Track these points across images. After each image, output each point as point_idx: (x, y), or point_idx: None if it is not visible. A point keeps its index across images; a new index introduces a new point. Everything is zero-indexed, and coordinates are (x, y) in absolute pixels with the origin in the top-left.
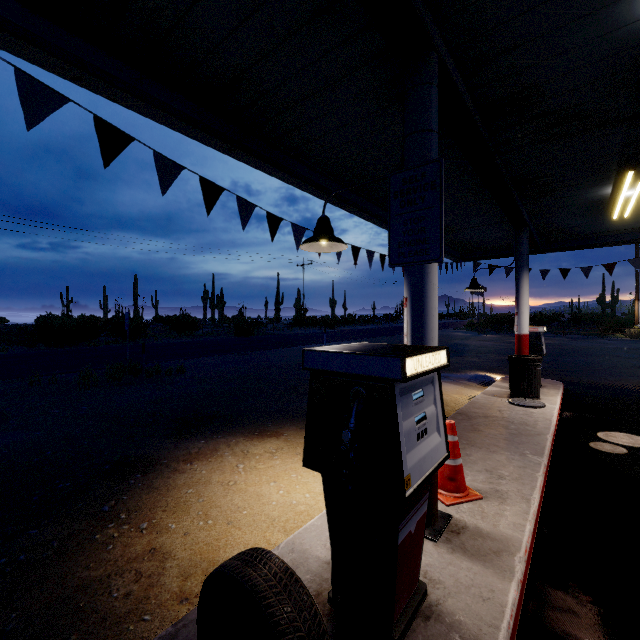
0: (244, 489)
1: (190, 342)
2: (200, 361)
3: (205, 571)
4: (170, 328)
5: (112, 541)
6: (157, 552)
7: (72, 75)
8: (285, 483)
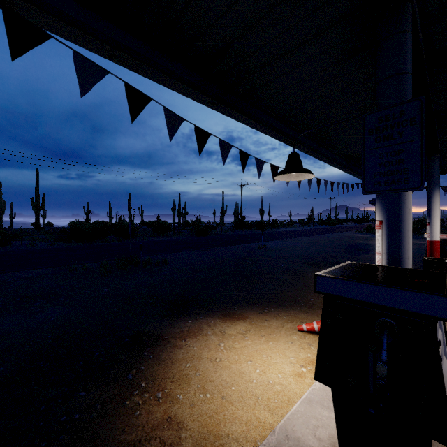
0: (228, 366)
1: (167, 240)
2: (176, 255)
3: (213, 444)
4: (153, 230)
5: (138, 407)
6: (173, 421)
7: (109, 54)
8: (259, 362)
